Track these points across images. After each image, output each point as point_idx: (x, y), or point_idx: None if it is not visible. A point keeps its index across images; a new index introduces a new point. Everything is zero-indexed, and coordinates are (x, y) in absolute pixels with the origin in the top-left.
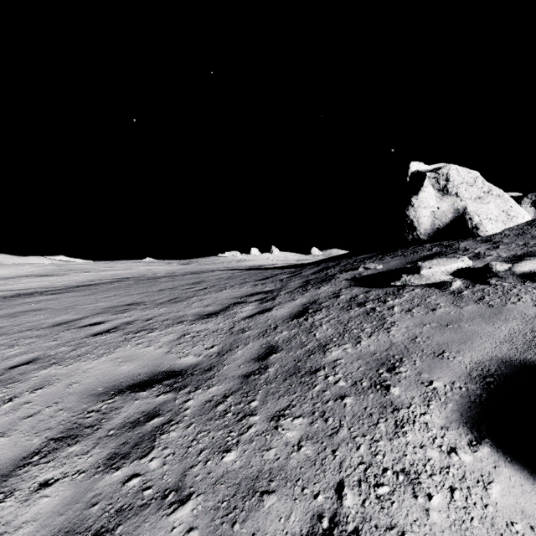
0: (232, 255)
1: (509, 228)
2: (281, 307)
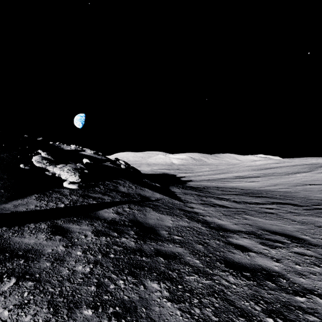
0: None
1: None
2: None
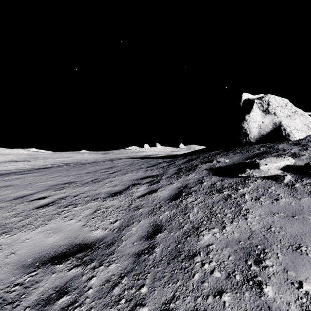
0: (133, 148)
1: (309, 135)
2: (163, 189)
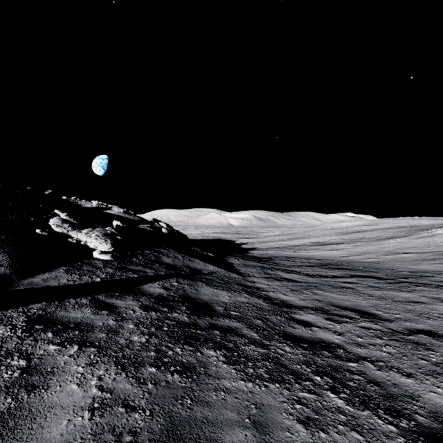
0: None
1: None
2: None
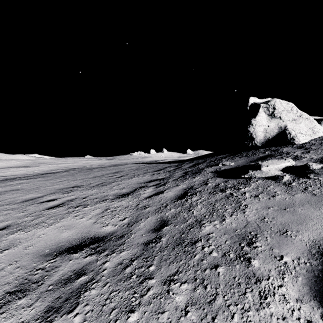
0: (139, 153)
1: (314, 139)
2: (170, 191)
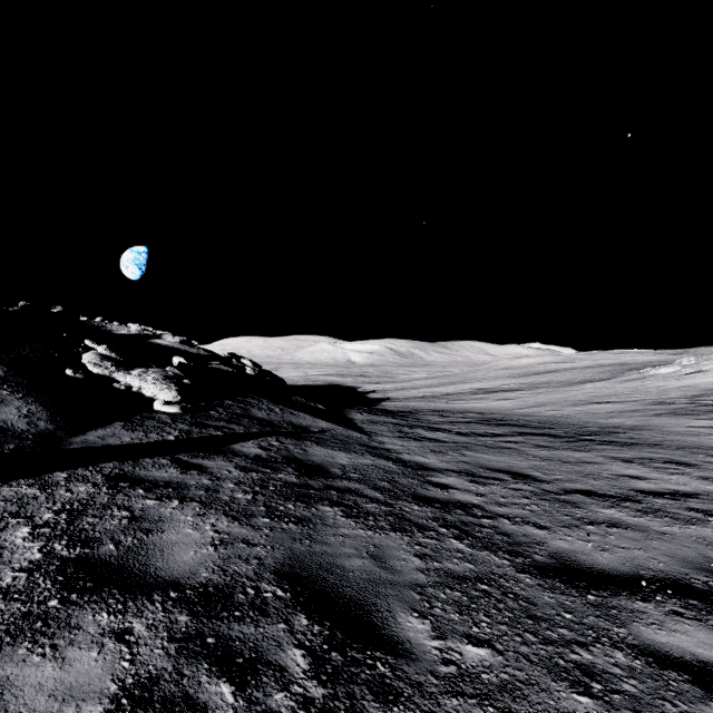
0: None
1: None
2: None
